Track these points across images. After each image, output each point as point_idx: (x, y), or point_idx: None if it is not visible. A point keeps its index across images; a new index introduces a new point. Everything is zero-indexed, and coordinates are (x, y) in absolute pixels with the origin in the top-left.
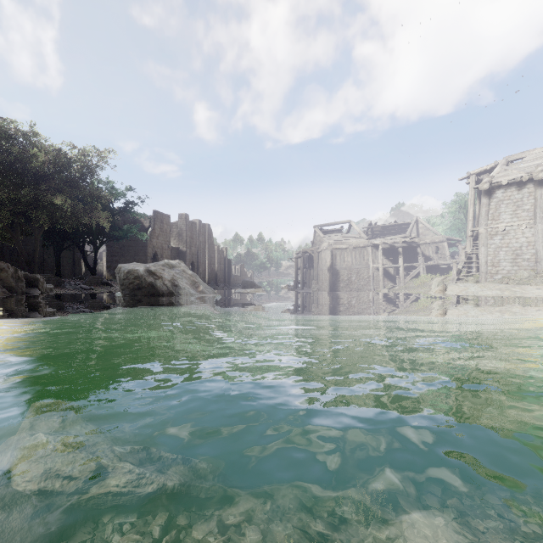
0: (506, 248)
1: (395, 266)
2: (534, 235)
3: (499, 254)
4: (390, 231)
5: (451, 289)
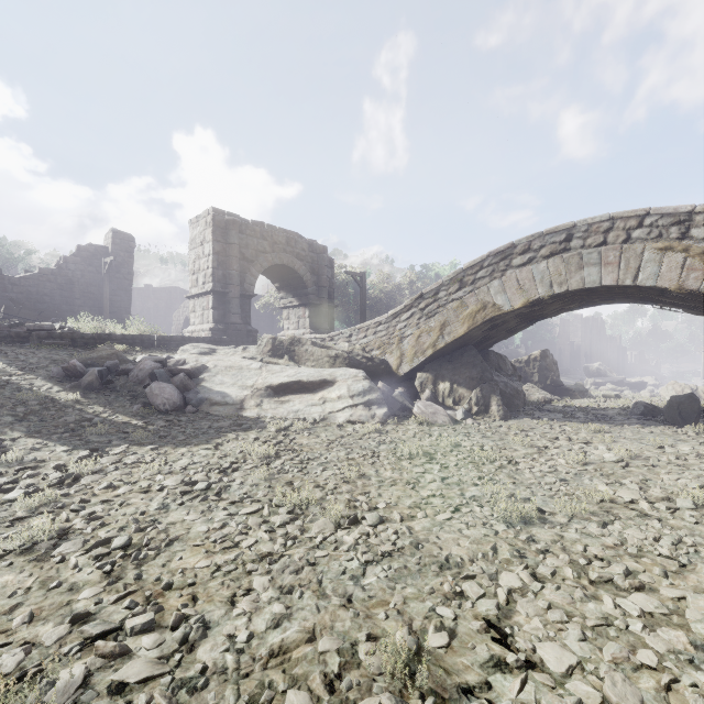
0: None
1: None
2: None
3: None
4: None
5: None
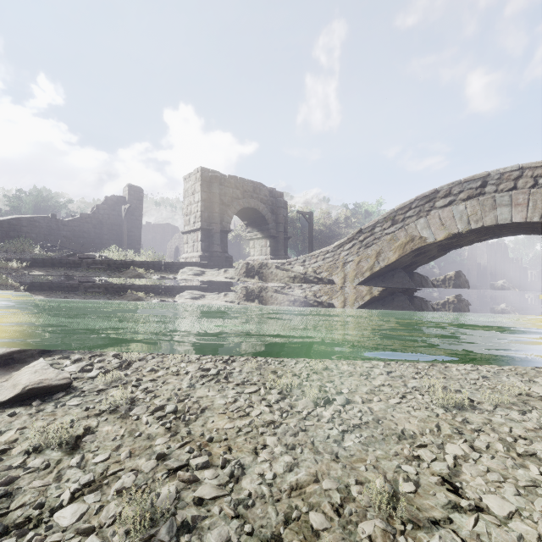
0: None
1: None
2: None
3: None
4: None
5: None
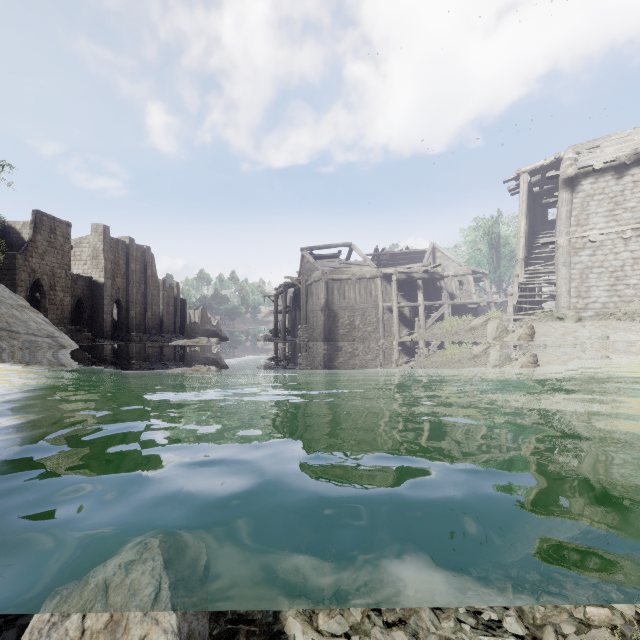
0: (599, 268)
1: (414, 305)
2: None
3: (588, 279)
4: (401, 261)
5: (544, 333)
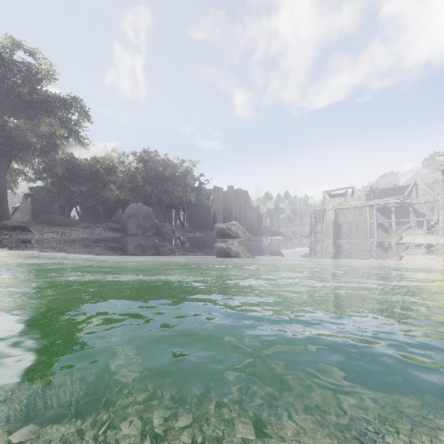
0: None
1: (388, 222)
2: None
3: None
4: (391, 192)
5: (405, 239)
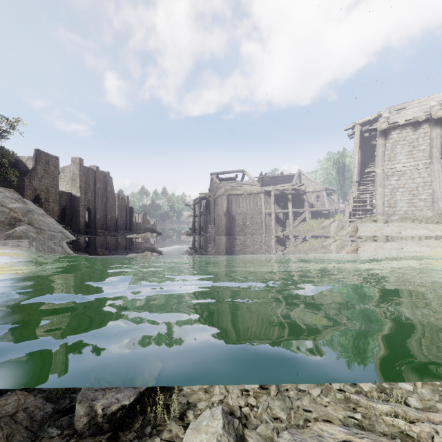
0: (402, 188)
1: (286, 212)
2: (430, 175)
3: (396, 195)
4: (277, 181)
5: (363, 230)
